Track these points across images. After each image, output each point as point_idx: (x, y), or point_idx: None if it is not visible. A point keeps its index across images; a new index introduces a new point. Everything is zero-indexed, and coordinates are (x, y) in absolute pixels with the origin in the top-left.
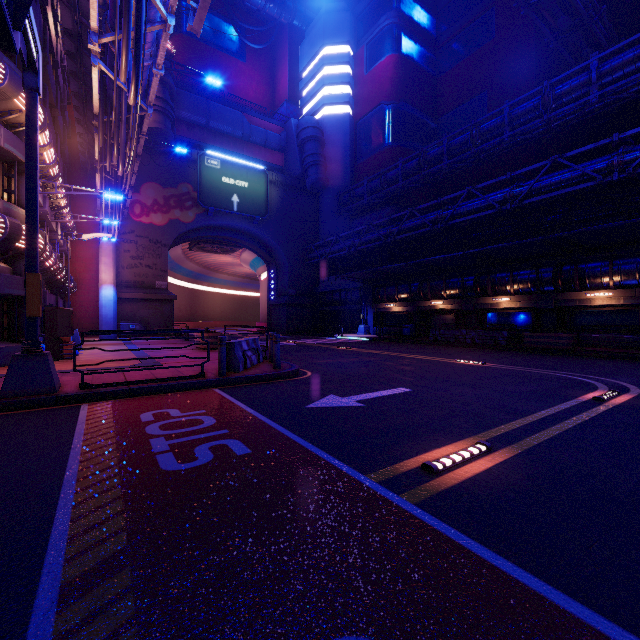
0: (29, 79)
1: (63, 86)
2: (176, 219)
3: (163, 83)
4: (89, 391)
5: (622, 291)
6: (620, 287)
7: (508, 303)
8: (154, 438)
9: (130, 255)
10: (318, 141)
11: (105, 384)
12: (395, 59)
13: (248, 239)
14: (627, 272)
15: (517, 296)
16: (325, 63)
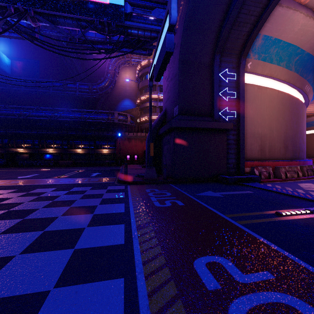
0: None
1: None
2: None
3: None
4: None
5: (84, 149)
6: (83, 148)
7: (52, 151)
8: None
9: None
10: None
11: None
12: None
13: None
14: (85, 144)
15: (56, 149)
16: None
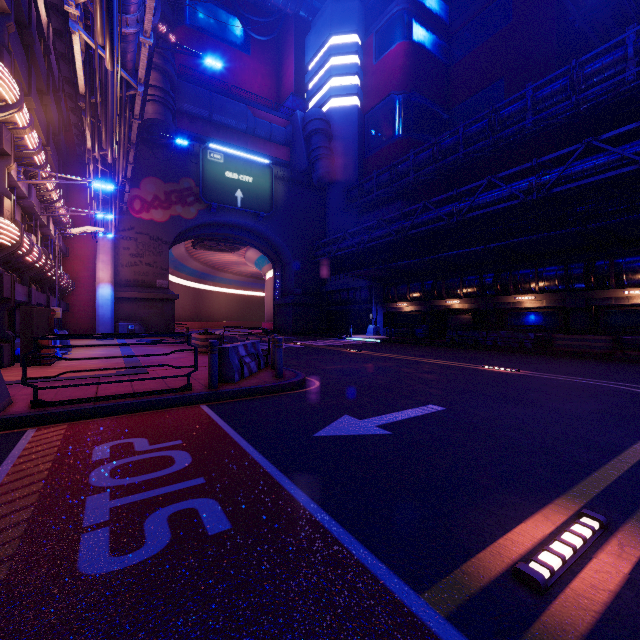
0: None
1: (58, 75)
2: (177, 215)
3: (163, 73)
4: (41, 411)
5: None
6: None
7: (532, 302)
8: (94, 494)
9: (130, 253)
10: (325, 134)
11: (65, 401)
12: (406, 47)
13: (252, 236)
14: None
15: (543, 294)
16: (332, 53)
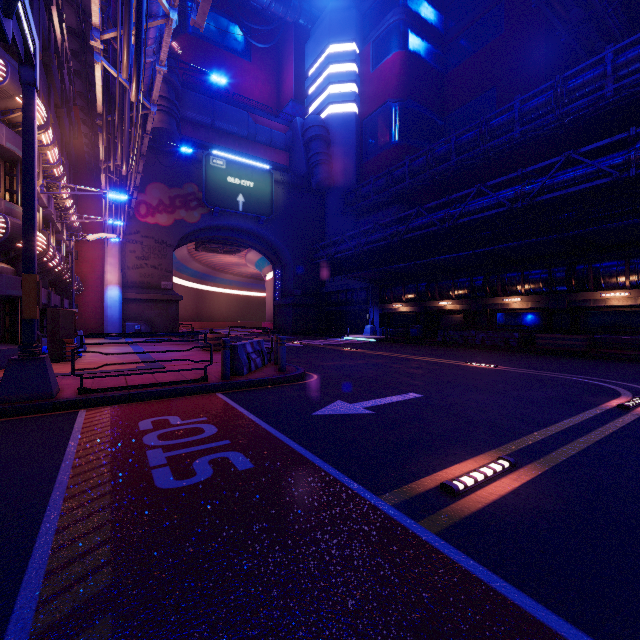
0: (26, 73)
1: (69, 87)
2: (181, 219)
3: (168, 83)
4: (88, 396)
5: (639, 291)
6: (637, 287)
7: (519, 303)
8: (151, 449)
9: (136, 255)
10: (324, 140)
11: (104, 389)
12: (402, 56)
13: (253, 239)
14: None
15: (528, 296)
16: (331, 61)
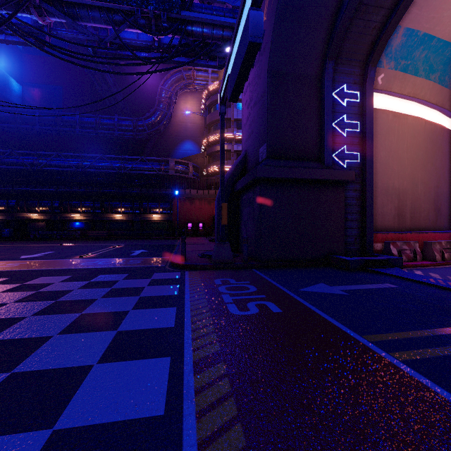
0: None
1: None
2: None
3: None
4: None
5: (125, 215)
6: (124, 213)
7: (80, 217)
8: None
9: None
10: None
11: None
12: None
13: None
14: (126, 207)
15: (84, 214)
16: None
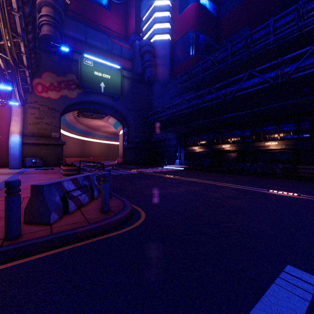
0: None
1: None
2: (65, 95)
3: (55, 9)
4: None
5: None
6: None
7: (276, 145)
8: None
9: (35, 116)
10: (151, 53)
11: None
12: (196, 6)
13: (111, 110)
14: None
15: (283, 141)
16: (155, 10)
